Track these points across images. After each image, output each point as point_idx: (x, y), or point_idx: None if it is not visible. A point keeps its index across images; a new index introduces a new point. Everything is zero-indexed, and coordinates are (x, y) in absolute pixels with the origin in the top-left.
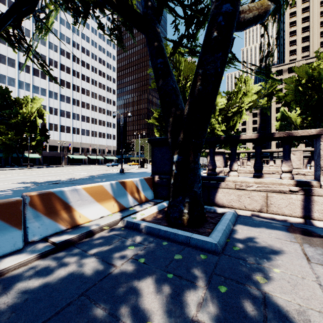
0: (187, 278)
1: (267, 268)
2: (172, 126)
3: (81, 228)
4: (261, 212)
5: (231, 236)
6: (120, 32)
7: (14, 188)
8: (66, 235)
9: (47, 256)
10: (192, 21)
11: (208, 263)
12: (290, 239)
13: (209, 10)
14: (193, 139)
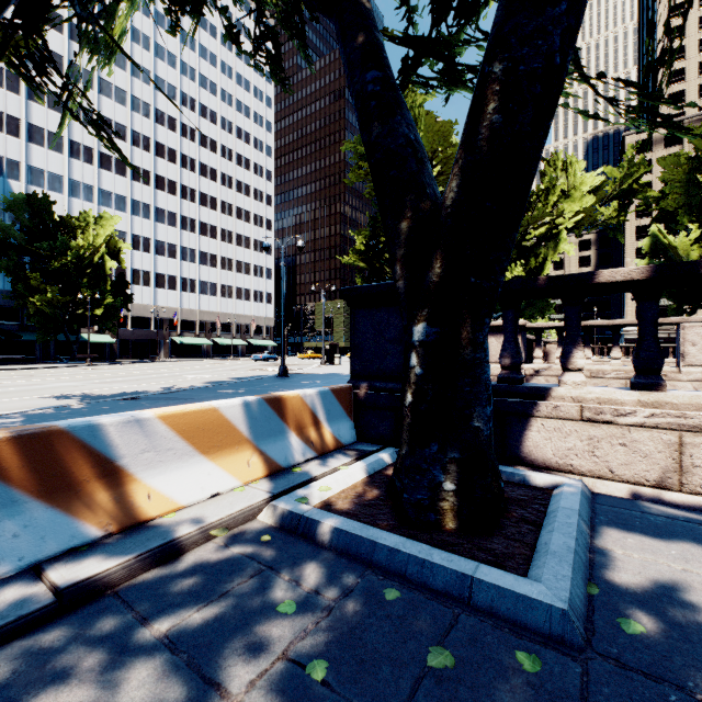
0: None
1: None
2: (407, 244)
3: (147, 533)
4: (663, 487)
5: (597, 572)
6: (276, 44)
7: (33, 409)
8: (99, 559)
9: (23, 633)
10: (448, 6)
11: (553, 695)
12: None
13: None
14: (471, 276)
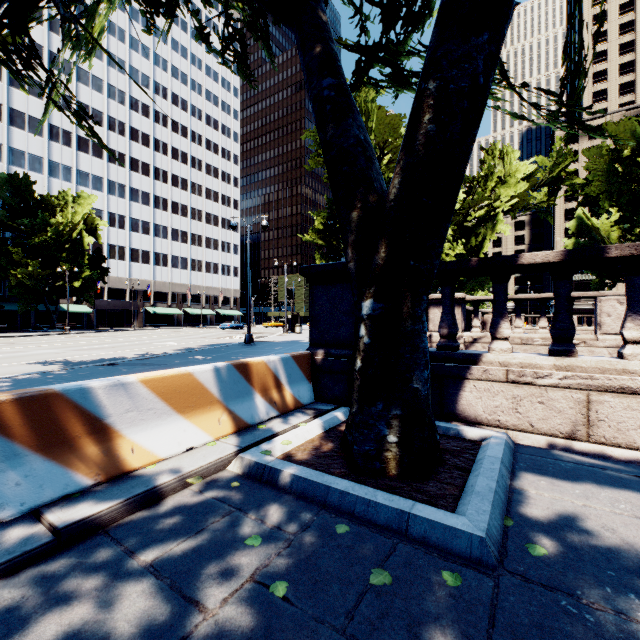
0: None
1: None
2: (358, 231)
3: (132, 482)
4: (573, 438)
5: (513, 508)
6: (243, 45)
7: (19, 375)
8: (91, 504)
9: (27, 565)
10: (396, 16)
11: (469, 603)
12: None
13: None
14: (410, 260)
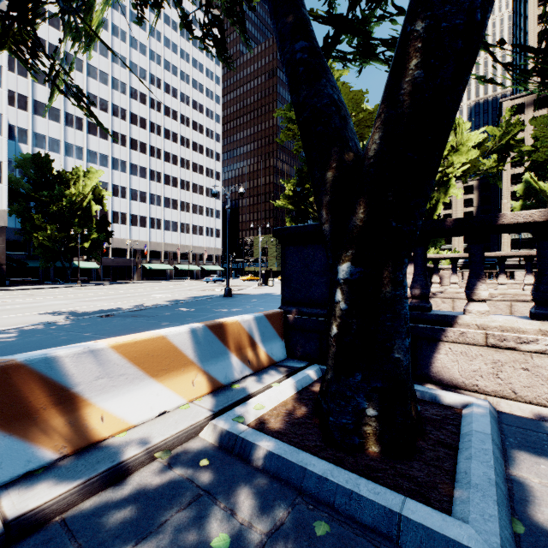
0: None
1: None
2: (332, 191)
3: (98, 455)
4: None
5: (518, 505)
6: (221, 29)
7: (27, 325)
8: (50, 484)
9: None
10: None
11: None
12: None
13: None
14: (392, 221)
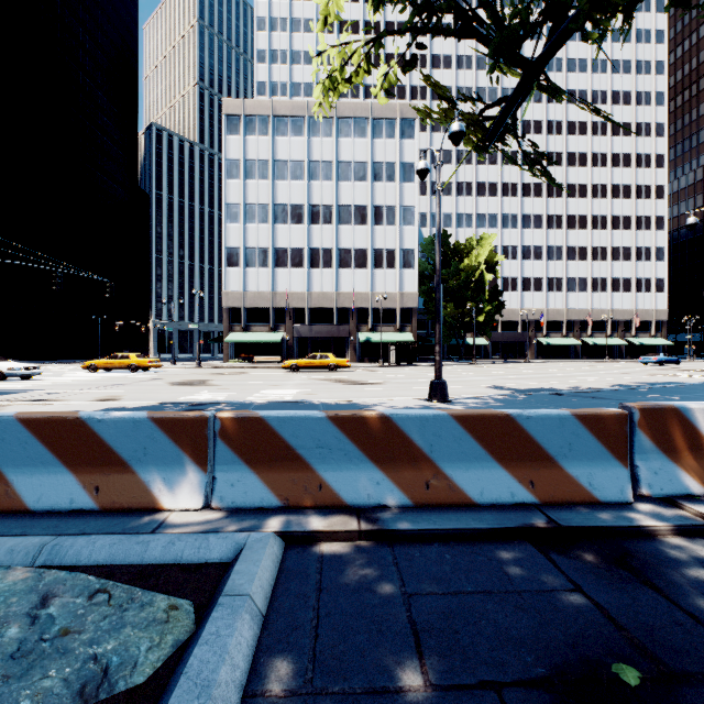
0: None
1: None
2: None
3: None
4: None
5: None
6: None
7: (495, 395)
8: None
9: (696, 535)
10: None
11: None
12: None
13: None
14: None
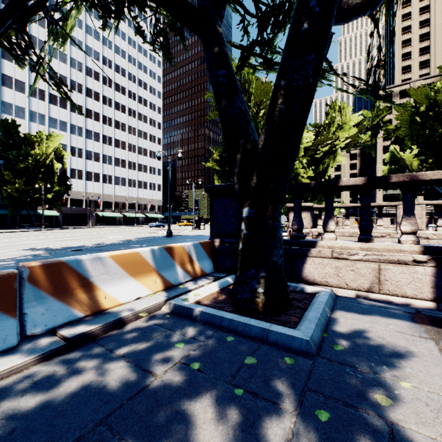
0: (266, 397)
1: (389, 381)
2: (240, 166)
3: (106, 315)
4: (371, 292)
5: (329, 328)
6: (166, 39)
7: (18, 257)
8: (84, 326)
9: (53, 357)
10: (267, 22)
11: (297, 371)
12: (420, 333)
13: (292, 6)
14: (271, 184)
